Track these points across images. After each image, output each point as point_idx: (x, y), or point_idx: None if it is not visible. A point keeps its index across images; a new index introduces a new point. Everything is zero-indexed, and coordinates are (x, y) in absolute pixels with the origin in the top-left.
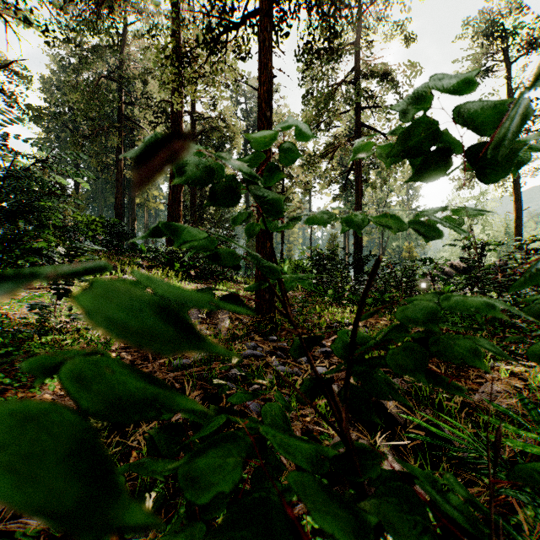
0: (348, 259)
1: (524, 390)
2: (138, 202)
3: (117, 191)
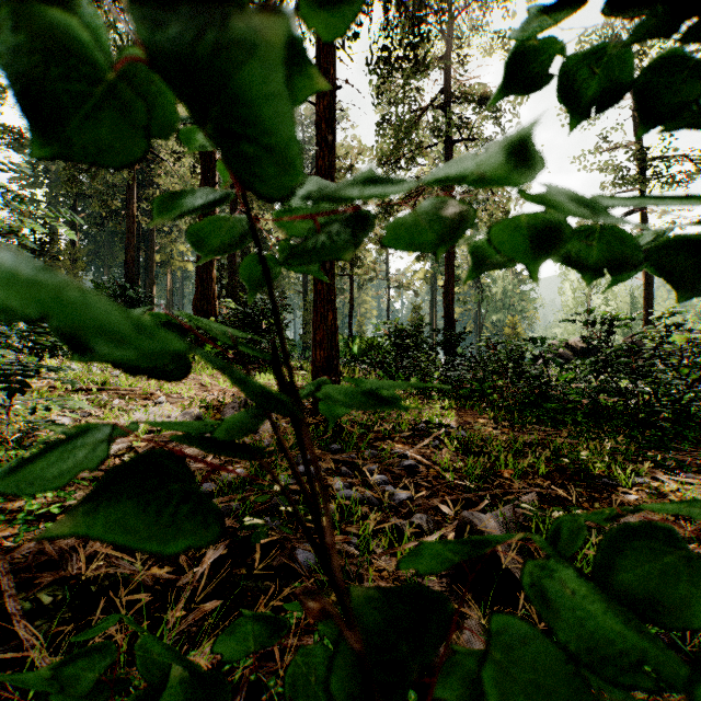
0: (435, 337)
1: (680, 518)
2: (159, 261)
3: (128, 245)
